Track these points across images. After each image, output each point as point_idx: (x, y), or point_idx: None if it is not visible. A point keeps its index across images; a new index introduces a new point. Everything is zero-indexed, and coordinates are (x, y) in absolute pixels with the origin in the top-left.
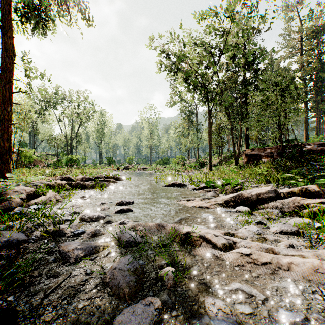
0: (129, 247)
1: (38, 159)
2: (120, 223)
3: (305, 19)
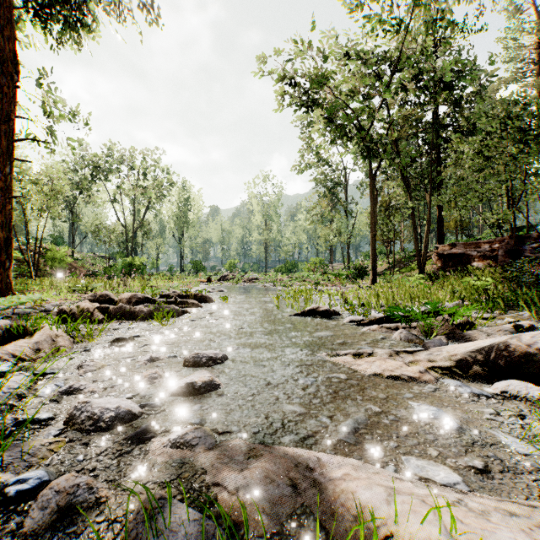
0: None
1: (79, 263)
2: (173, 443)
3: None
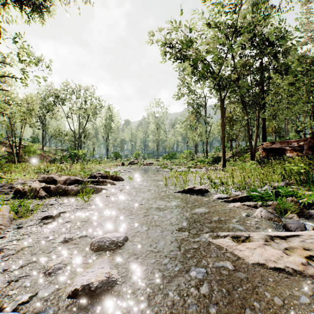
0: None
1: (46, 154)
2: None
3: None
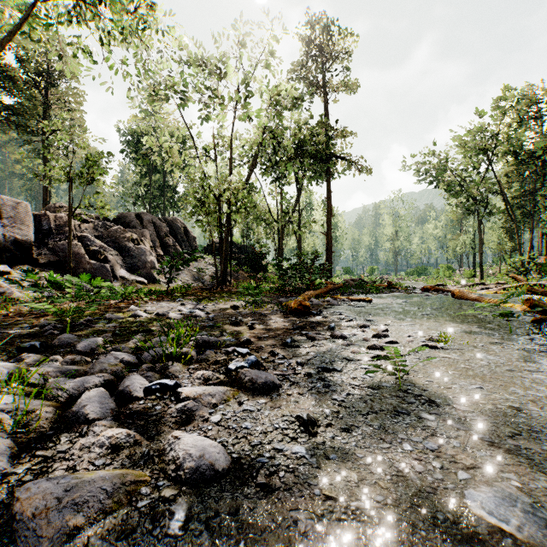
0: None
1: None
2: None
3: None
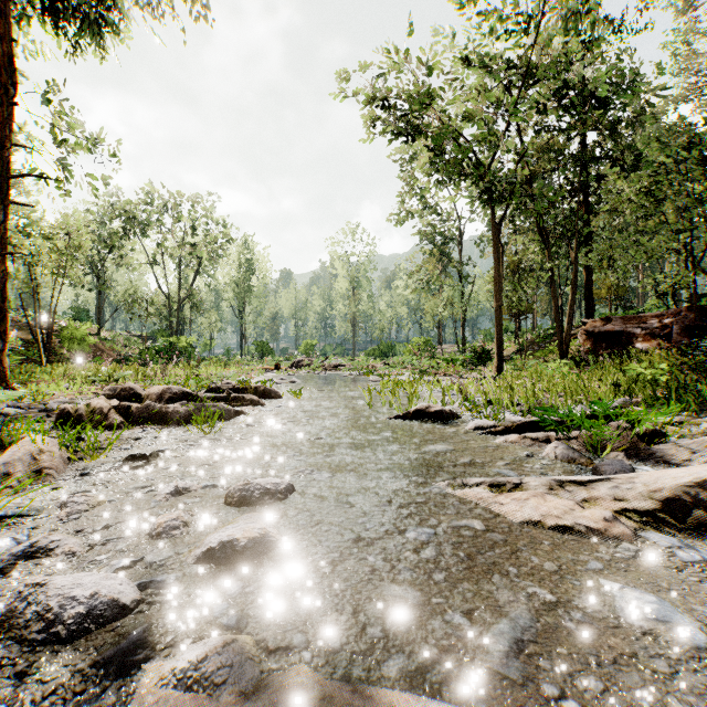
0: None
1: (107, 345)
2: (180, 679)
3: None
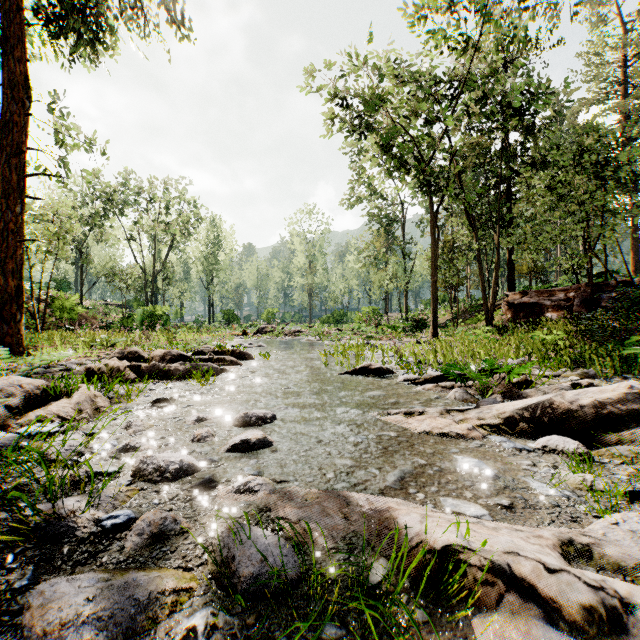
0: (258, 597)
1: (90, 313)
2: (238, 490)
3: (632, 21)
